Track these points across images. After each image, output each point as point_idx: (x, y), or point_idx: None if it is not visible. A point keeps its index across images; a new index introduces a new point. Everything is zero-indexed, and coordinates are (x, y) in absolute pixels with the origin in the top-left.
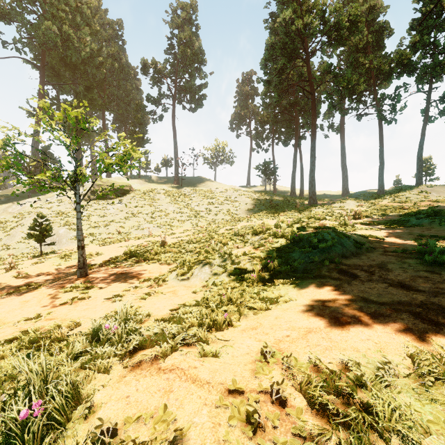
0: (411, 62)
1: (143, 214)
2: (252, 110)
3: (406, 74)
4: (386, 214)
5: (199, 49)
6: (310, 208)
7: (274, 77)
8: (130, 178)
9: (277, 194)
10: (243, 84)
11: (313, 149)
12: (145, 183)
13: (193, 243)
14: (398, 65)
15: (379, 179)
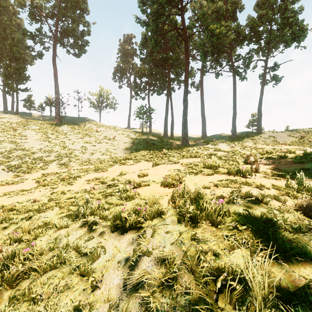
0: (259, 32)
1: None
2: (132, 66)
3: (254, 42)
4: (272, 158)
5: None
6: (187, 149)
7: (151, 23)
8: (4, 113)
9: (152, 135)
10: (124, 43)
11: (186, 94)
12: (19, 119)
13: None
14: (250, 32)
15: (233, 125)
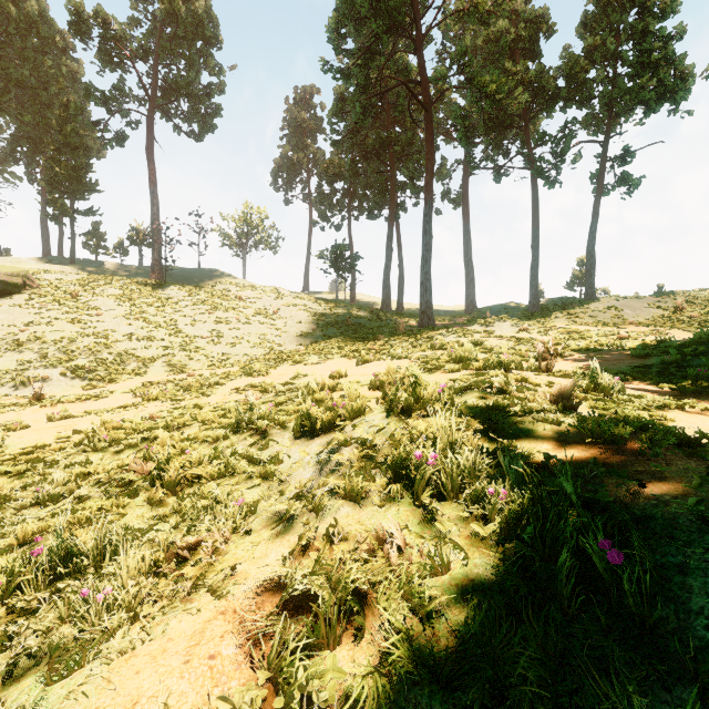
0: (587, 83)
1: (45, 342)
2: (313, 157)
3: (577, 104)
4: (596, 349)
5: (206, 12)
6: (429, 334)
7: (354, 71)
8: (48, 262)
9: (358, 306)
10: (297, 107)
11: (428, 219)
12: (79, 274)
13: (97, 450)
14: (567, 83)
15: (531, 284)
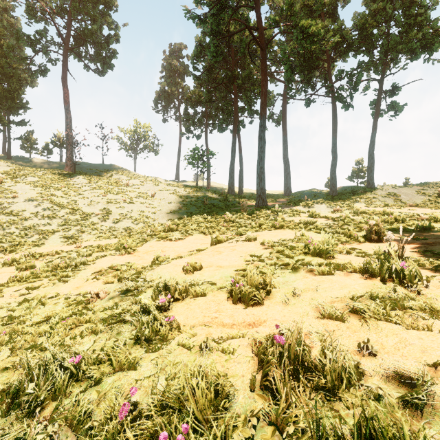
0: (372, 36)
1: None
2: (182, 90)
3: (364, 52)
4: (409, 229)
5: None
6: (267, 214)
7: (209, 20)
8: None
9: (212, 191)
10: (171, 57)
11: (262, 128)
12: (9, 166)
13: None
14: (359, 35)
15: (331, 176)
